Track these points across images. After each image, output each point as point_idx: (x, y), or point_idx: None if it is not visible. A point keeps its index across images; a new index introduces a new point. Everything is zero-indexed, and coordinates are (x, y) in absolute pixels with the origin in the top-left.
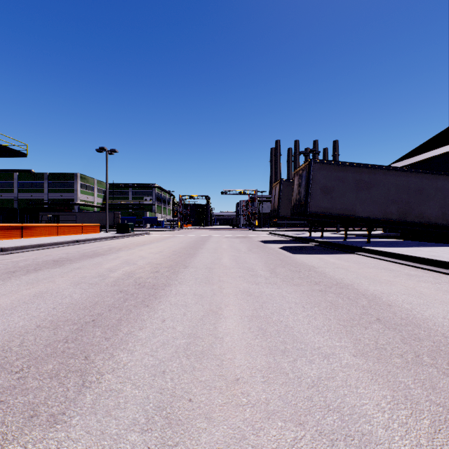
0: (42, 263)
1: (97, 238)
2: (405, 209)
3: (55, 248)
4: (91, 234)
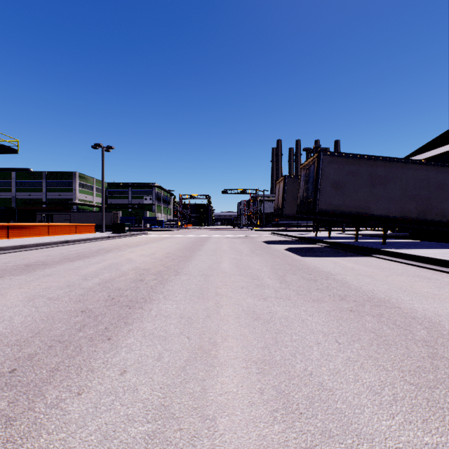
0: (10, 268)
1: (89, 238)
2: (425, 206)
3: (39, 249)
4: (85, 234)
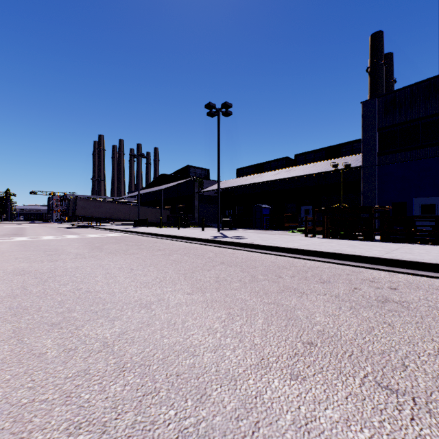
0: None
1: None
2: (112, 215)
3: None
4: None
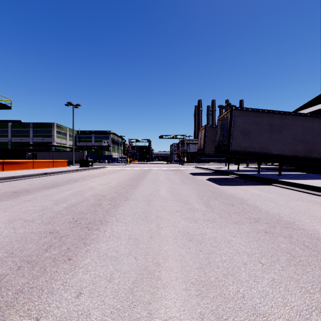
0: (1, 194)
1: (62, 171)
2: (310, 148)
3: (25, 179)
4: (60, 168)
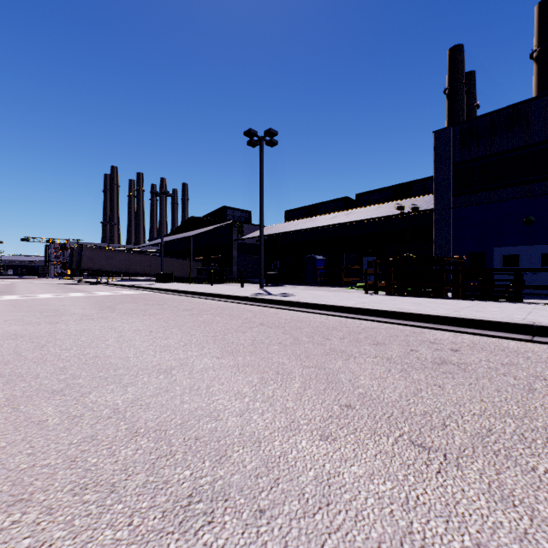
0: None
1: None
2: (129, 267)
3: None
4: None
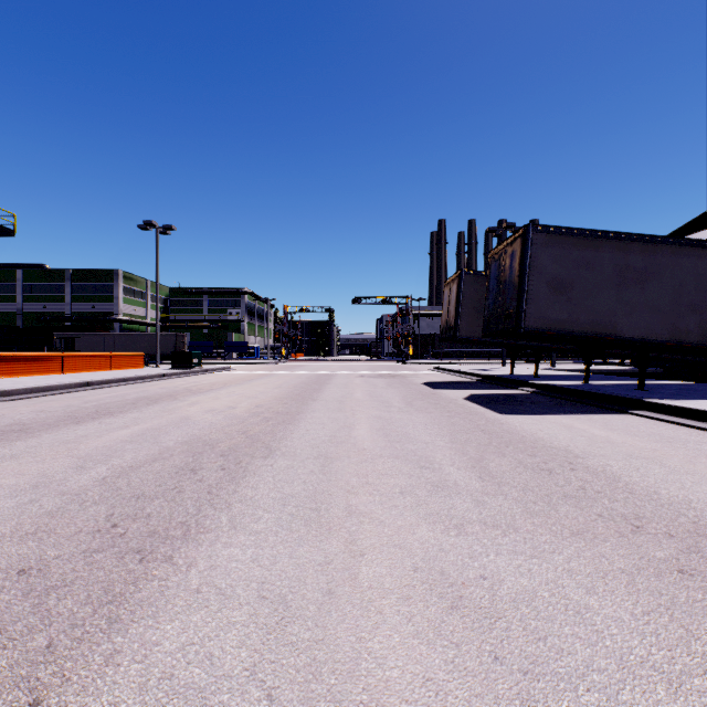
0: None
1: (128, 377)
2: None
3: (34, 397)
4: (126, 370)
